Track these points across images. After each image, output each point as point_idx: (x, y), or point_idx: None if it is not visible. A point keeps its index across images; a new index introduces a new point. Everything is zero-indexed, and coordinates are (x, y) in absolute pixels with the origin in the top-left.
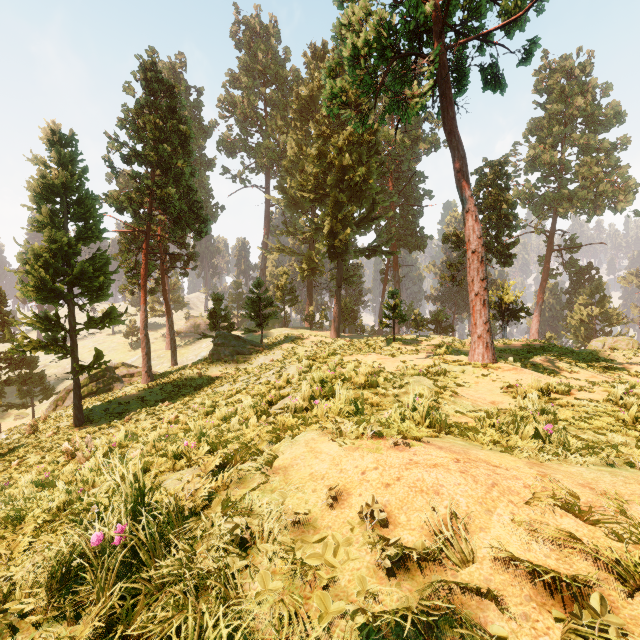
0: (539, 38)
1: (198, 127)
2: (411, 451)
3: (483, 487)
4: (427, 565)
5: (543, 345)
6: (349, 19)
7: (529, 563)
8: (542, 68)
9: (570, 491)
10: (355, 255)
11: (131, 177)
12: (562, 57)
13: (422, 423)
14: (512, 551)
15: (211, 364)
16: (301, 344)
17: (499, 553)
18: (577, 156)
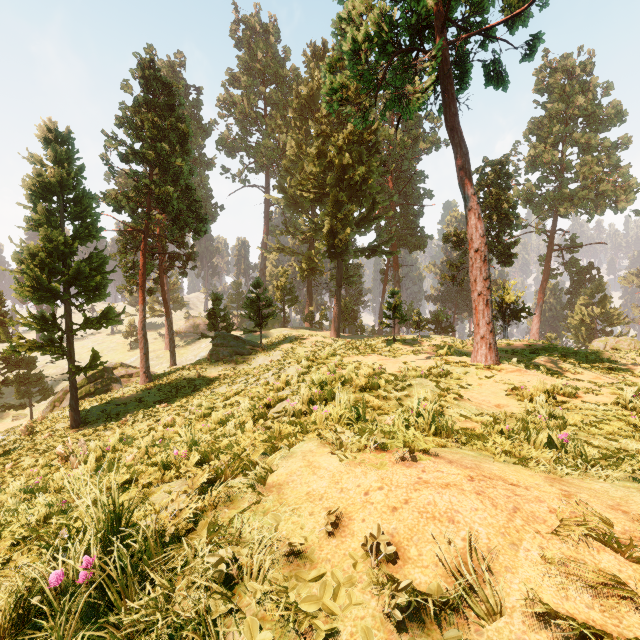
0: (543, 33)
1: (197, 126)
2: (419, 467)
3: (504, 513)
4: (445, 616)
5: (545, 345)
6: (349, 13)
7: (572, 621)
8: (543, 67)
9: (603, 517)
10: (355, 255)
11: (129, 176)
12: (563, 56)
13: (427, 430)
14: (547, 600)
15: (210, 365)
16: (301, 344)
17: (535, 608)
18: (578, 155)
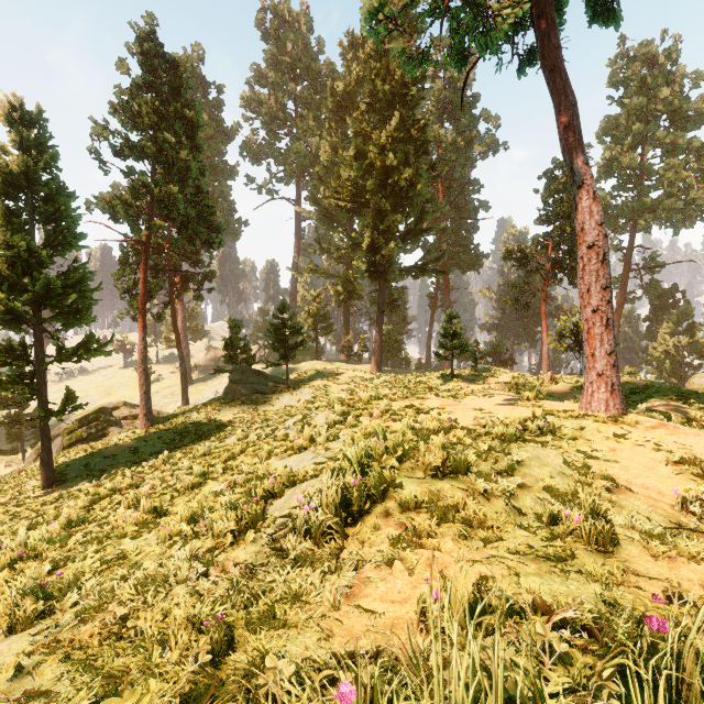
0: None
1: (218, 129)
2: None
3: None
4: None
5: (646, 383)
6: None
7: None
8: (618, 57)
9: None
10: (400, 275)
11: (125, 174)
12: (642, 43)
13: None
14: None
15: (224, 405)
16: (335, 381)
17: None
18: (661, 159)
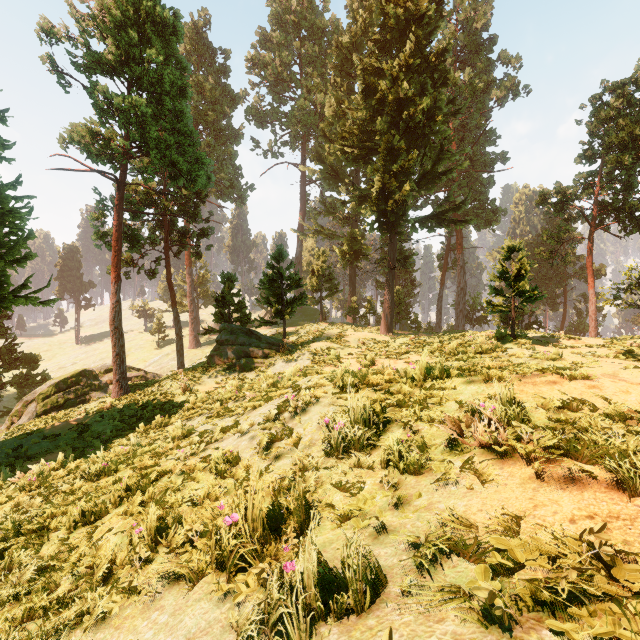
0: None
1: (224, 94)
2: None
3: None
4: None
5: None
6: None
7: None
8: None
9: None
10: (413, 227)
11: (89, 92)
12: None
13: None
14: None
15: (206, 371)
16: (342, 342)
17: None
18: None
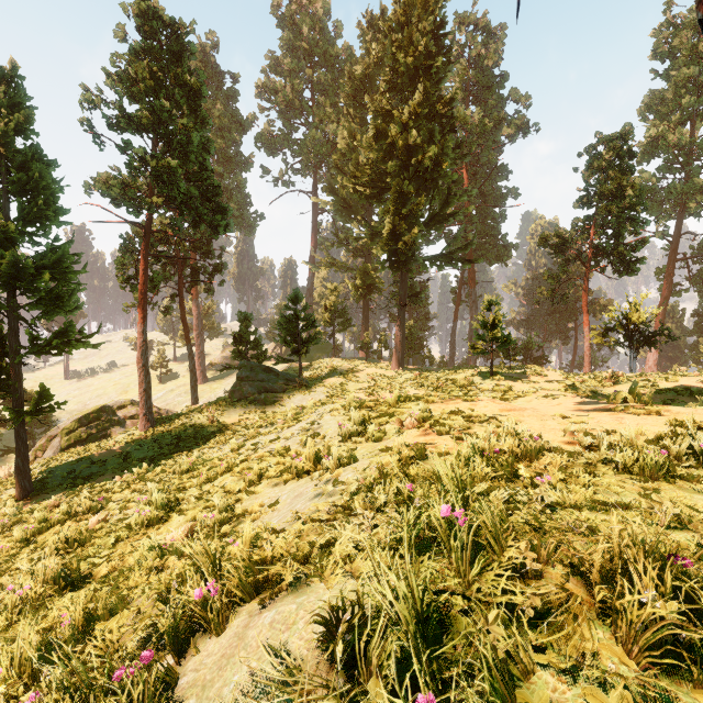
0: None
1: (233, 120)
2: None
3: None
4: None
5: None
6: None
7: None
8: (664, 25)
9: None
10: (423, 265)
11: (121, 149)
12: (692, 9)
13: None
14: None
15: (229, 405)
16: (353, 378)
17: None
18: None
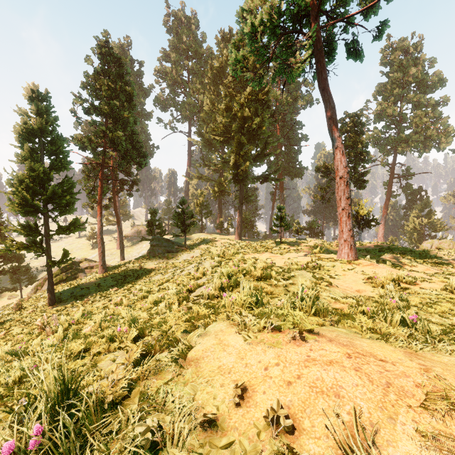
0: (388, 20)
1: (140, 89)
2: (307, 346)
3: (379, 388)
4: None
5: (389, 246)
6: (249, 5)
7: None
8: (386, 47)
9: None
10: (252, 181)
11: (90, 124)
12: (401, 39)
13: (309, 312)
14: None
15: (148, 259)
16: (214, 245)
17: None
18: (411, 110)
